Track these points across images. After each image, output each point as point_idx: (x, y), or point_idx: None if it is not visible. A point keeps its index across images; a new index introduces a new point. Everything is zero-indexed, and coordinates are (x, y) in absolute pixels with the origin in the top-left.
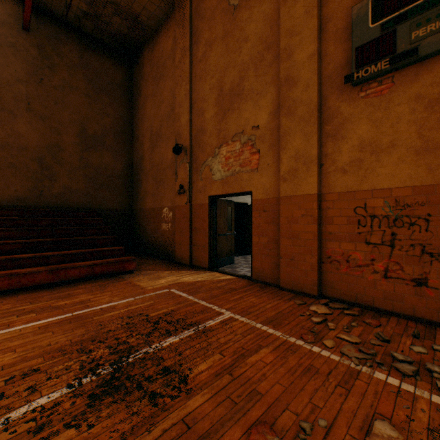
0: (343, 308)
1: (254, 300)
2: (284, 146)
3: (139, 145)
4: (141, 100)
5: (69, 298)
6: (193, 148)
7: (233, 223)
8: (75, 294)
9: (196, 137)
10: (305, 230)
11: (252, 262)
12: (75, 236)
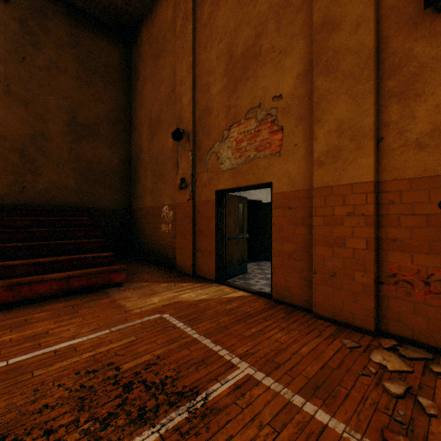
0: (424, 358)
1: (281, 338)
2: (321, 117)
3: (137, 135)
4: (140, 83)
5: (21, 329)
6: (197, 133)
7: (245, 224)
8: (34, 321)
9: (201, 119)
10: (354, 235)
11: (273, 276)
12: (58, 239)
